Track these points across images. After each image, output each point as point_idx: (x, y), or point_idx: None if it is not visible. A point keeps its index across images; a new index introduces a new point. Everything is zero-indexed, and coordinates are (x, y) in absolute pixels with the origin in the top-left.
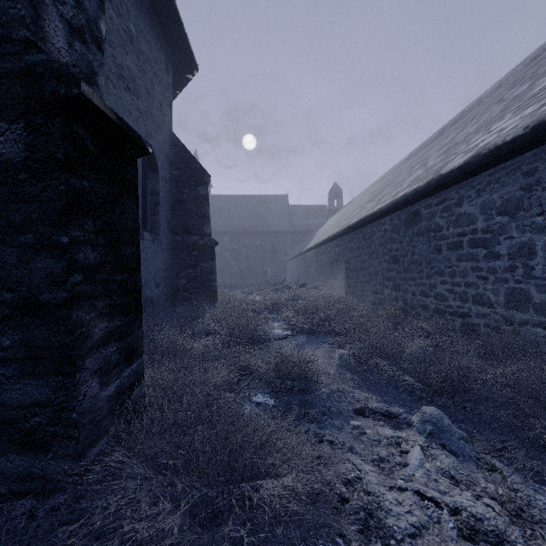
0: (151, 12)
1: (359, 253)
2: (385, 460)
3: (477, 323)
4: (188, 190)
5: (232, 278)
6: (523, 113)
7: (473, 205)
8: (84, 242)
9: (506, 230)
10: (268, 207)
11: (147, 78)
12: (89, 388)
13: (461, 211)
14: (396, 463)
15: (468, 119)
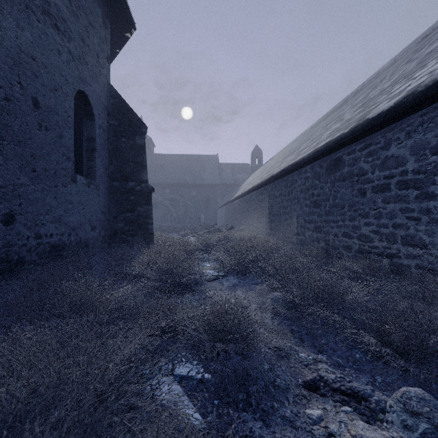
0: None
1: (281, 200)
2: None
3: (407, 264)
4: (125, 139)
5: (172, 223)
6: None
7: (403, 147)
8: None
9: None
10: (202, 164)
11: (80, 24)
12: None
13: (388, 154)
14: None
15: (374, 83)
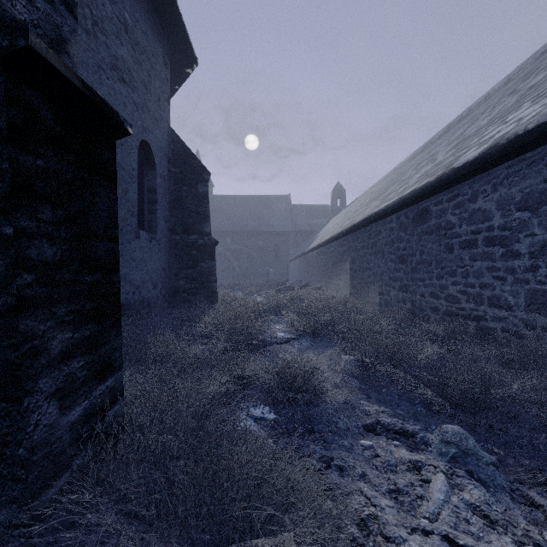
0: (148, 2)
1: (364, 253)
2: (403, 491)
3: (493, 327)
4: (187, 188)
5: (234, 279)
6: (544, 101)
7: (489, 200)
8: (39, 235)
9: (527, 227)
10: (270, 207)
11: (143, 70)
12: (43, 415)
13: (475, 207)
14: (417, 496)
15: (477, 113)
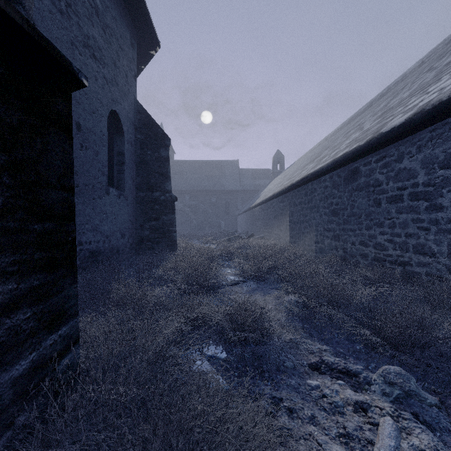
0: None
1: (301, 208)
2: (353, 436)
3: (418, 272)
4: (151, 152)
5: (192, 230)
6: None
7: (414, 160)
8: None
9: (449, 183)
10: (222, 170)
11: (112, 49)
12: None
13: (401, 166)
14: (366, 441)
15: (397, 89)
